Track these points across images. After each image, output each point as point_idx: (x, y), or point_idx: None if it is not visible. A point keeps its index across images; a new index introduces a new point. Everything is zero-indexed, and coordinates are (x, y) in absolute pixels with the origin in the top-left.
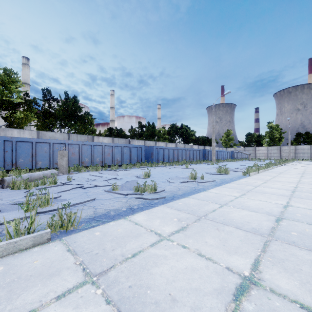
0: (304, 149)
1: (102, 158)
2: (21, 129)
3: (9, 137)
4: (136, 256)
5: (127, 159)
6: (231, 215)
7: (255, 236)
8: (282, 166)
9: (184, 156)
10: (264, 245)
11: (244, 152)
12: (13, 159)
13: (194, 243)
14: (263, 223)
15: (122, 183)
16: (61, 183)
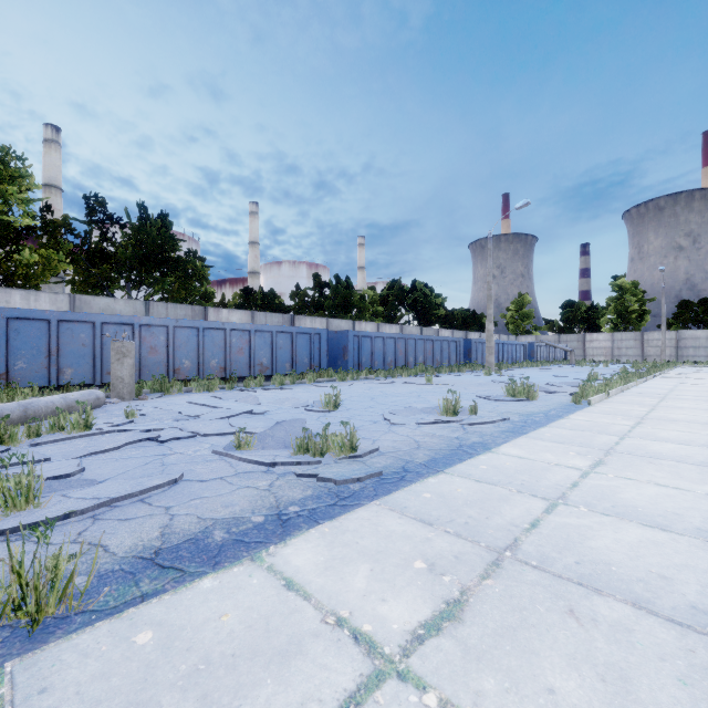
0: (698, 338)
1: (225, 360)
2: (30, 291)
3: None
4: None
5: (285, 362)
6: (596, 545)
7: None
8: (657, 379)
9: (420, 355)
10: None
11: (559, 345)
12: None
13: (506, 699)
14: None
15: (266, 426)
16: (106, 426)
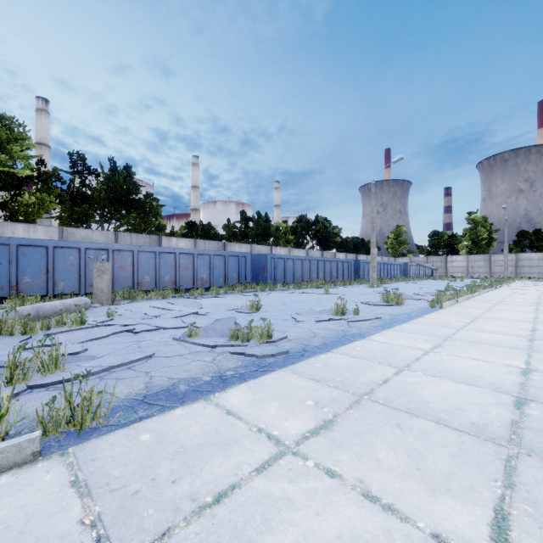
0: (532, 259)
1: (175, 276)
2: (30, 225)
3: (4, 237)
4: (224, 499)
5: (220, 278)
6: (422, 392)
7: (482, 445)
8: (497, 290)
9: (320, 272)
10: (506, 468)
11: (427, 265)
12: (12, 277)
13: (352, 463)
14: (491, 411)
15: (208, 323)
16: (95, 323)
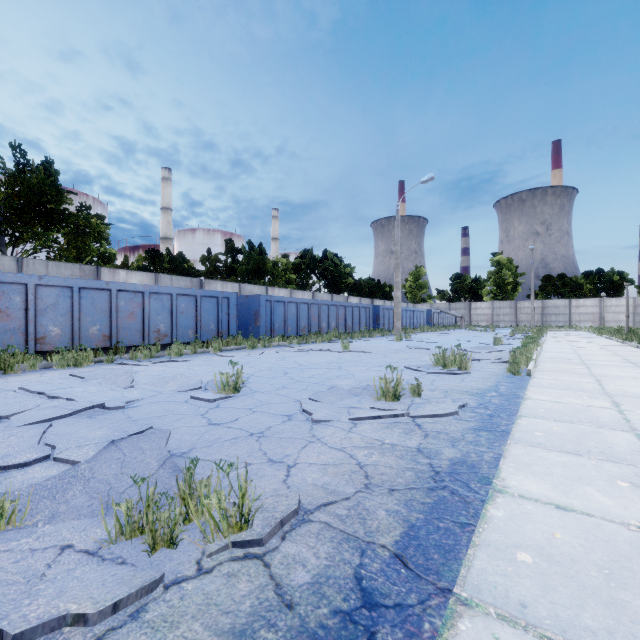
0: (558, 307)
1: (110, 327)
2: None
3: None
4: None
5: (188, 329)
6: None
7: None
8: (548, 342)
9: (332, 321)
10: None
11: (451, 312)
12: None
13: None
14: None
15: (105, 441)
16: None
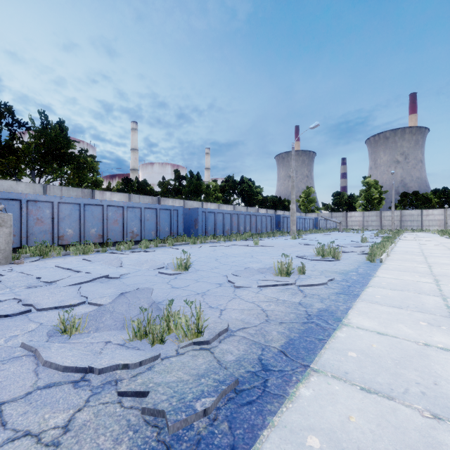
0: (413, 215)
1: (102, 229)
2: None
3: None
4: None
5: (151, 231)
6: None
7: None
8: (402, 241)
9: (247, 225)
10: None
11: (333, 219)
12: None
13: None
14: None
15: (114, 295)
16: None
